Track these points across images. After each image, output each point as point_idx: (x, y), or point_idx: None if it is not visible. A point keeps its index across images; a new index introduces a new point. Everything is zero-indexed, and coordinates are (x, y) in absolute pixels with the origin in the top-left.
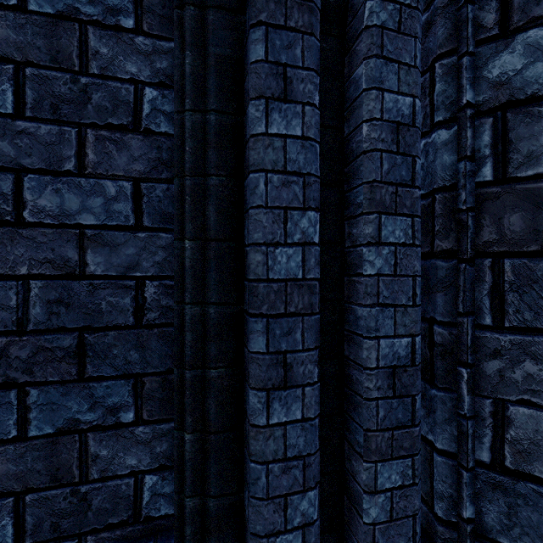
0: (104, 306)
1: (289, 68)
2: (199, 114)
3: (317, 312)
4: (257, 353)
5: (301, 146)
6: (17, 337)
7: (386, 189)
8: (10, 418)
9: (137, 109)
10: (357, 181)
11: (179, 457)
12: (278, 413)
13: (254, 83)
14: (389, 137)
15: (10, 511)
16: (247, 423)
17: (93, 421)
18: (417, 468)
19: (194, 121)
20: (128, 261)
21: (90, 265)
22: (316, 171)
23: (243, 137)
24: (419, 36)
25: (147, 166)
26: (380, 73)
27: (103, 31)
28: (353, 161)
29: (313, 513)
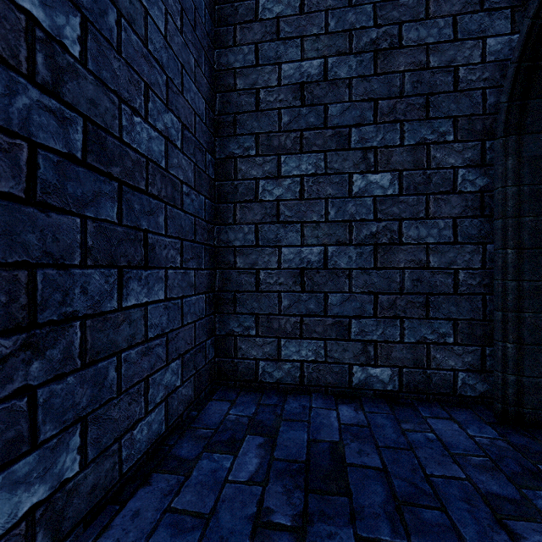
0: (438, 283)
1: None
2: (516, 187)
3: None
4: None
5: None
6: (399, 295)
7: None
8: (397, 332)
9: (455, 181)
10: None
11: (502, 355)
12: None
13: None
14: None
15: (397, 374)
16: None
17: (433, 339)
18: None
19: (513, 191)
20: (450, 260)
21: (431, 263)
22: None
23: None
24: None
25: (459, 210)
26: None
27: (437, 146)
28: None
29: None
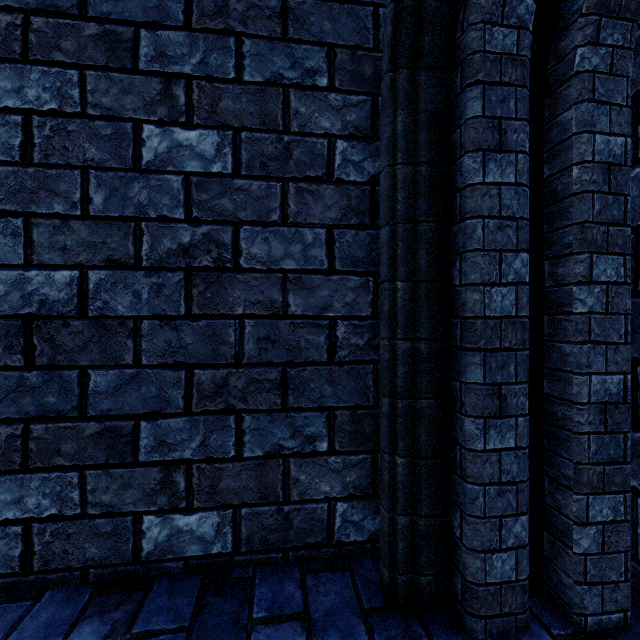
0: (303, 344)
1: (504, 120)
2: (410, 167)
3: (527, 348)
4: (474, 384)
5: (514, 192)
6: (235, 369)
7: (597, 229)
8: (230, 440)
9: (330, 161)
10: (564, 222)
11: (390, 479)
12: (494, 440)
13: (471, 137)
14: (600, 178)
15: (230, 521)
16: (458, 450)
17: (294, 448)
18: (628, 505)
19: (406, 173)
20: (322, 302)
21: (291, 306)
22: (527, 215)
23: (449, 185)
24: (630, 74)
25: (338, 214)
26: (591, 116)
27: (302, 92)
28: (557, 202)
29: (525, 537)
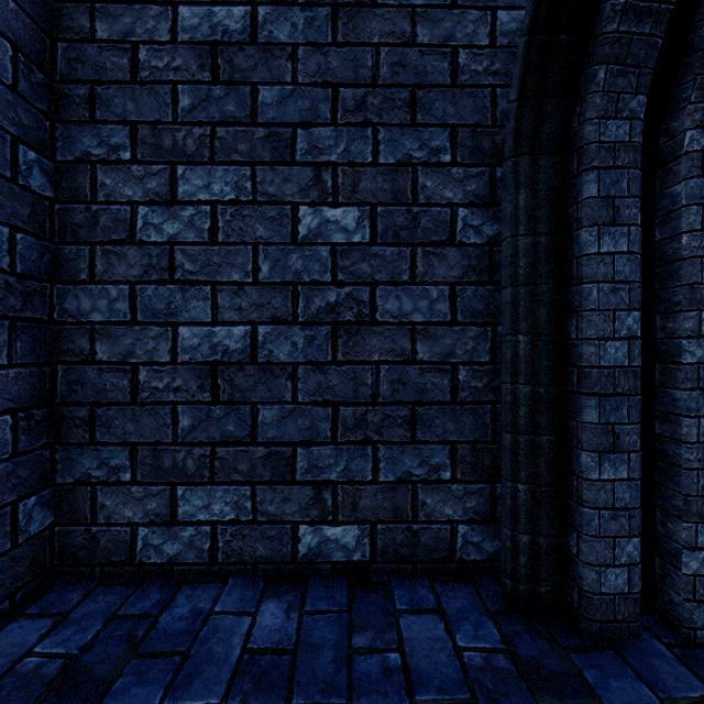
0: (429, 386)
1: (617, 199)
2: (530, 237)
3: (639, 393)
4: (590, 423)
5: (627, 259)
6: (372, 407)
7: None
8: (368, 466)
9: (453, 226)
10: (674, 283)
11: (512, 503)
12: (608, 471)
13: (587, 214)
14: None
15: (368, 534)
16: (575, 479)
17: (421, 475)
18: None
19: (526, 243)
20: (446, 350)
21: (419, 354)
22: (639, 278)
23: (566, 251)
24: None
25: (460, 272)
26: (700, 190)
27: (428, 169)
28: (668, 264)
29: (637, 556)
